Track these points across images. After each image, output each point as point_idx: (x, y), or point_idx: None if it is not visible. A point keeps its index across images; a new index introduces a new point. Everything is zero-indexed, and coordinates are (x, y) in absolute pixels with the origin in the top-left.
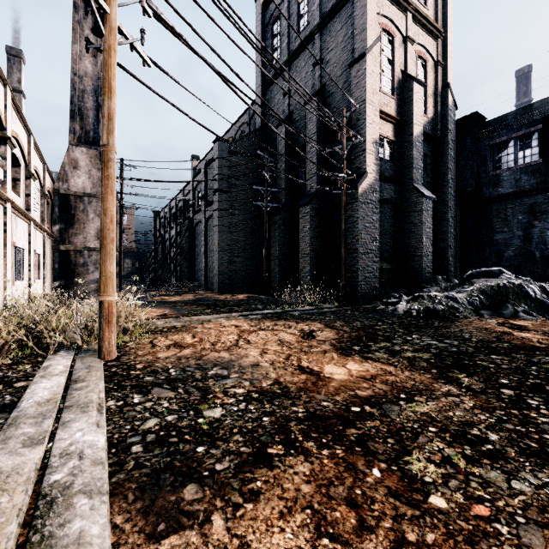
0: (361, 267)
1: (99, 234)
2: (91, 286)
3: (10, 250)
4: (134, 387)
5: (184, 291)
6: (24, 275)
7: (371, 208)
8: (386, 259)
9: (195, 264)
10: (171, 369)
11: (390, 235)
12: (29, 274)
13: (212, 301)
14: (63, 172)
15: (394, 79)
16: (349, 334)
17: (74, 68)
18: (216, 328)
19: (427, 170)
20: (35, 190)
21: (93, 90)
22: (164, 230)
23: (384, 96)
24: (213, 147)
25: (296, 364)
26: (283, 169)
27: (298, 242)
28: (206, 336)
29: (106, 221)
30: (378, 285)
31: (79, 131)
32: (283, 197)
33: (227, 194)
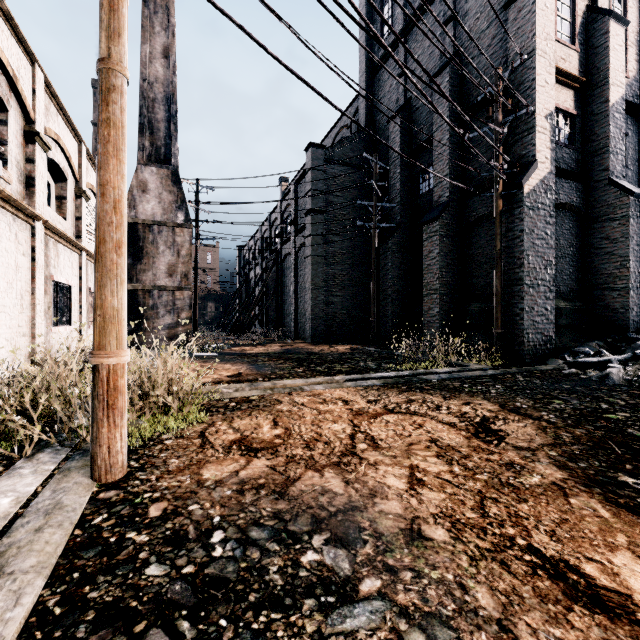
0: (528, 306)
1: (170, 270)
2: (161, 332)
3: (43, 286)
4: (101, 617)
5: (269, 339)
6: (71, 319)
7: (542, 217)
8: (562, 295)
9: (283, 307)
10: (215, 530)
11: (569, 258)
12: (80, 317)
13: (304, 354)
14: (131, 197)
15: (575, 20)
16: (570, 434)
17: (143, 73)
18: (312, 406)
19: (626, 158)
20: (92, 214)
21: (164, 98)
22: (248, 267)
23: (560, 46)
24: (304, 165)
25: (522, 544)
26: (397, 176)
27: (419, 274)
28: (295, 423)
29: (105, 209)
30: (554, 334)
31: (149, 148)
32: (397, 215)
33: (323, 215)
